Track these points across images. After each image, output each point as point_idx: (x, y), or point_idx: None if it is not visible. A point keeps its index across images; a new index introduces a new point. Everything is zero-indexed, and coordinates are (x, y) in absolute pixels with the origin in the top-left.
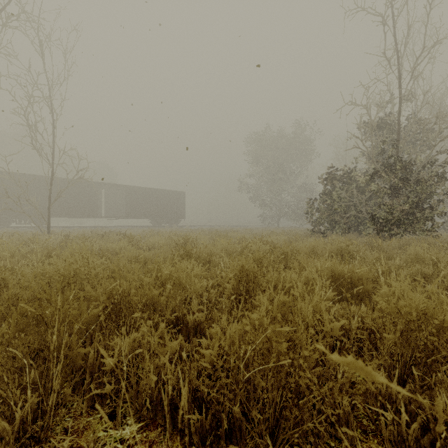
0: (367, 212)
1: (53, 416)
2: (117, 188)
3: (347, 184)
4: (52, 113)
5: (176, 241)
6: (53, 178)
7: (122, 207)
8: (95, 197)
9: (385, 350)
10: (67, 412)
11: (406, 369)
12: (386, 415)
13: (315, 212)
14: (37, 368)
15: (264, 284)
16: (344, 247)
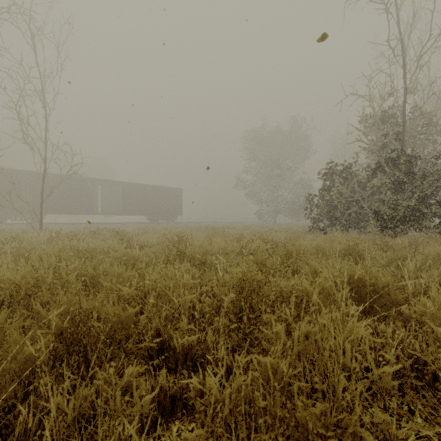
0: (370, 208)
1: None
2: (114, 185)
3: (348, 179)
4: (44, 106)
5: (170, 239)
6: (46, 173)
7: (119, 204)
8: (91, 193)
9: None
10: None
11: None
12: None
13: (314, 208)
14: None
15: (271, 297)
16: (353, 246)
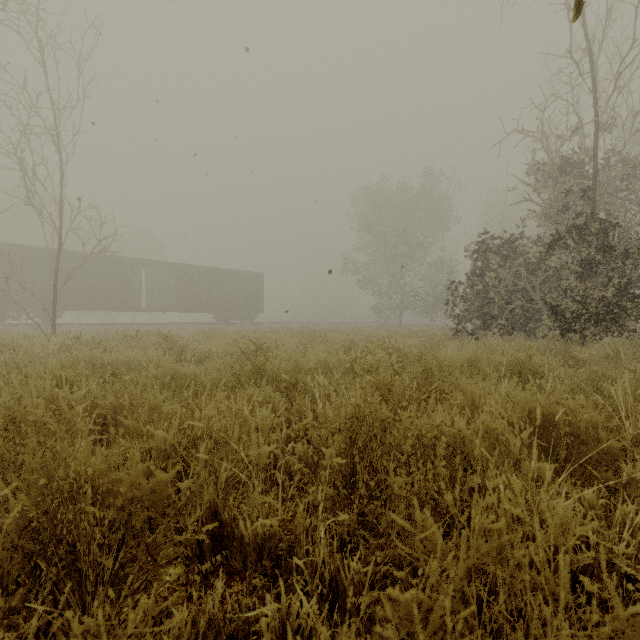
0: (545, 301)
1: None
2: (165, 268)
3: (510, 259)
4: (59, 151)
5: (243, 348)
6: (61, 250)
7: (172, 295)
8: (131, 280)
9: None
10: None
11: None
12: None
13: (459, 302)
14: None
15: (405, 448)
16: (524, 359)
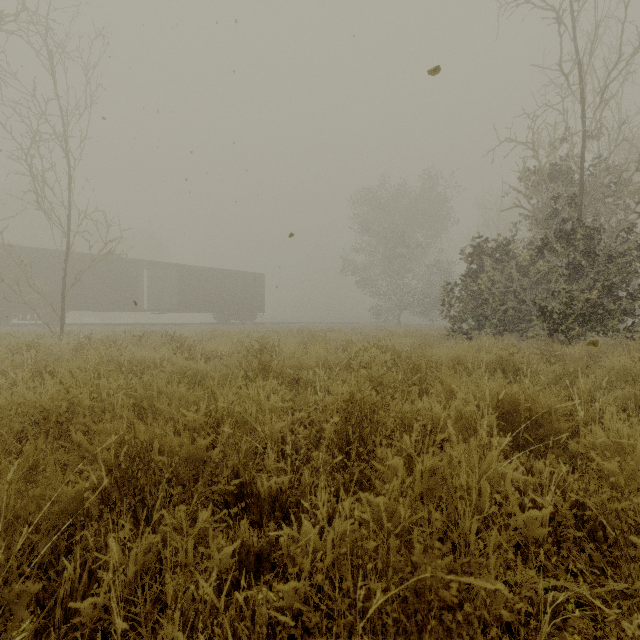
0: (534, 303)
1: None
2: (166, 269)
3: (503, 261)
4: (67, 157)
5: (248, 347)
6: (69, 252)
7: (174, 296)
8: (134, 281)
9: None
10: None
11: None
12: None
13: (454, 303)
14: None
15: (389, 425)
16: (507, 357)
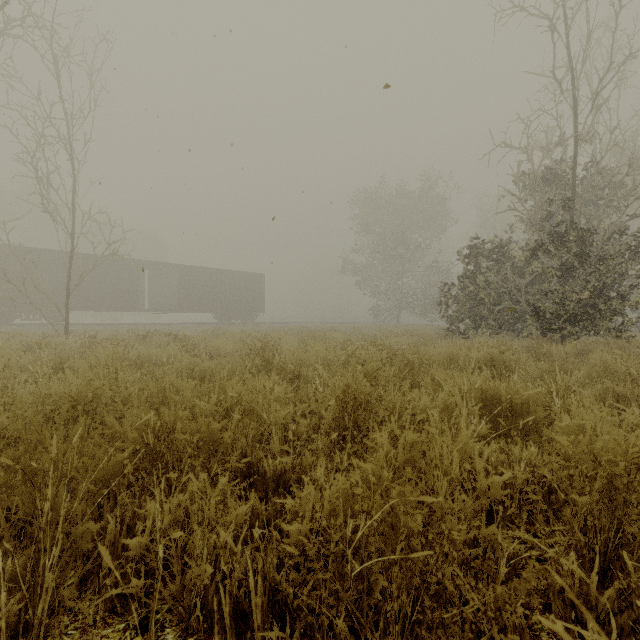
0: (528, 303)
1: (45, 631)
2: (167, 269)
3: (498, 262)
4: (71, 159)
5: (250, 346)
6: (73, 253)
7: (174, 296)
8: (135, 281)
9: (577, 523)
10: (72, 620)
11: (608, 552)
12: (585, 636)
13: (451, 303)
14: (22, 552)
15: (381, 412)
16: (497, 354)
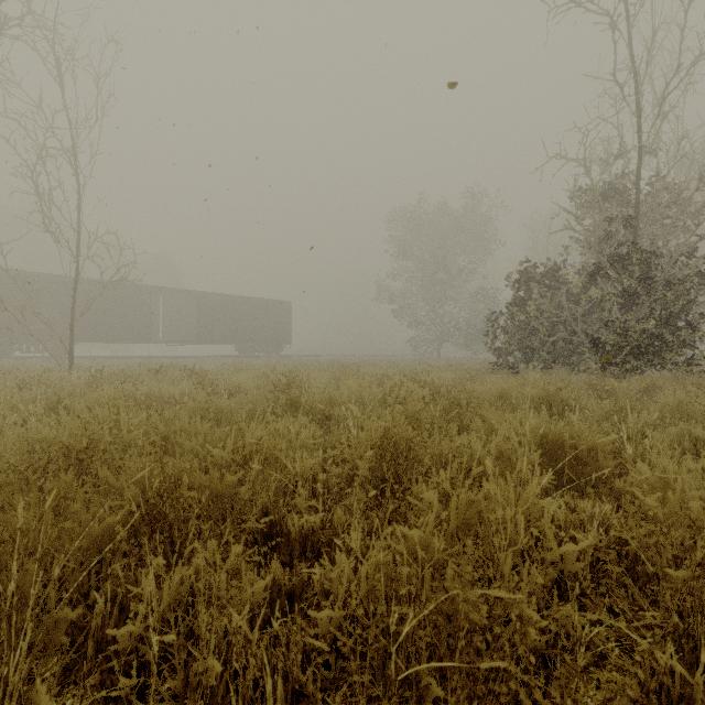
0: (586, 334)
1: None
2: (184, 296)
3: (552, 288)
4: (76, 174)
5: (274, 382)
6: (78, 279)
7: (192, 326)
8: (148, 309)
9: (676, 606)
10: None
11: None
12: None
13: (499, 334)
14: None
15: (425, 461)
16: (554, 392)
